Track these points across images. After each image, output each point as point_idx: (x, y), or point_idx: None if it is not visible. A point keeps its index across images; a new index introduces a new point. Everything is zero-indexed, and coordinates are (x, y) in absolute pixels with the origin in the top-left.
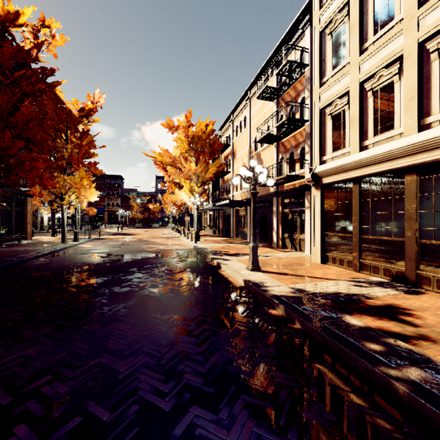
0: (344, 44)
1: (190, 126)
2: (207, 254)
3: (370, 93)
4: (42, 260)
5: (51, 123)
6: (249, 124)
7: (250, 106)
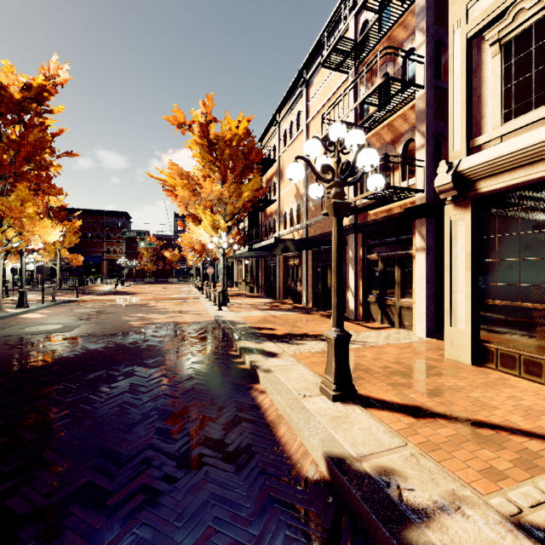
0: None
1: (211, 122)
2: (233, 336)
3: None
4: None
5: None
6: (305, 122)
7: (307, 93)
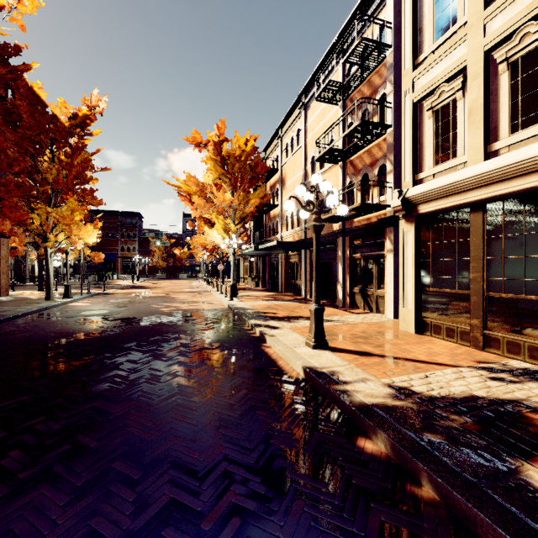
0: None
1: (223, 142)
2: (245, 317)
3: (504, 65)
4: (0, 328)
5: (29, 133)
6: (303, 140)
7: (305, 115)
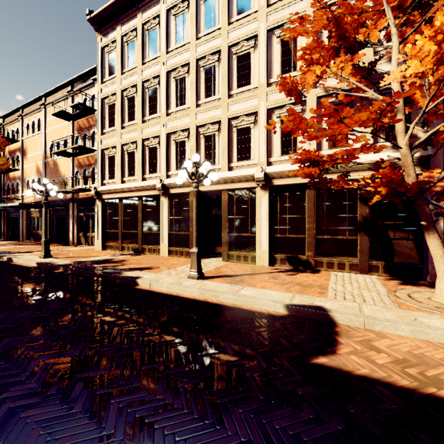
0: (115, 116)
1: None
2: None
3: (126, 152)
4: None
5: None
6: (44, 130)
7: (45, 112)
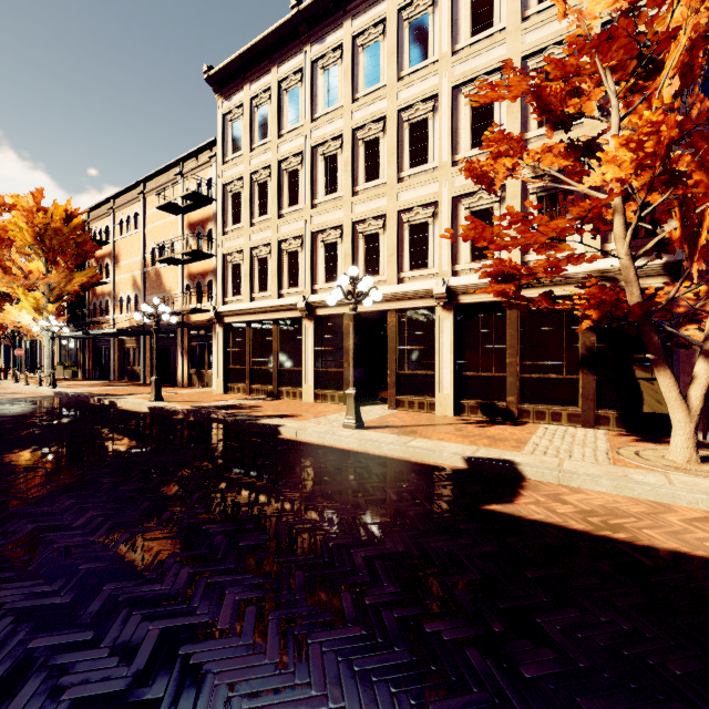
0: (241, 208)
1: (39, 211)
2: (88, 396)
3: (256, 259)
4: None
5: None
6: (143, 227)
7: (145, 203)
